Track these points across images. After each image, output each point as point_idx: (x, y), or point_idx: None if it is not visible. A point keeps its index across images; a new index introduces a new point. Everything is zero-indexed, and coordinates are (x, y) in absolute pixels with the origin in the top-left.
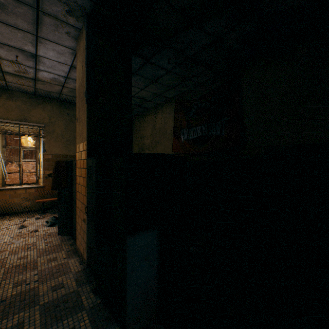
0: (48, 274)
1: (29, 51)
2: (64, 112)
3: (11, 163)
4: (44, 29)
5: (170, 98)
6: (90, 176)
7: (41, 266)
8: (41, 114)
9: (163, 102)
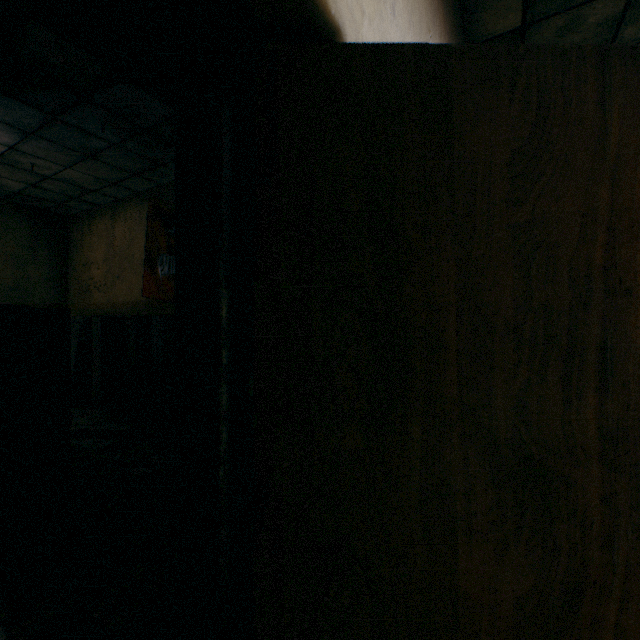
0: None
1: None
2: None
3: None
4: None
5: (140, 192)
6: None
7: None
8: None
9: (128, 198)
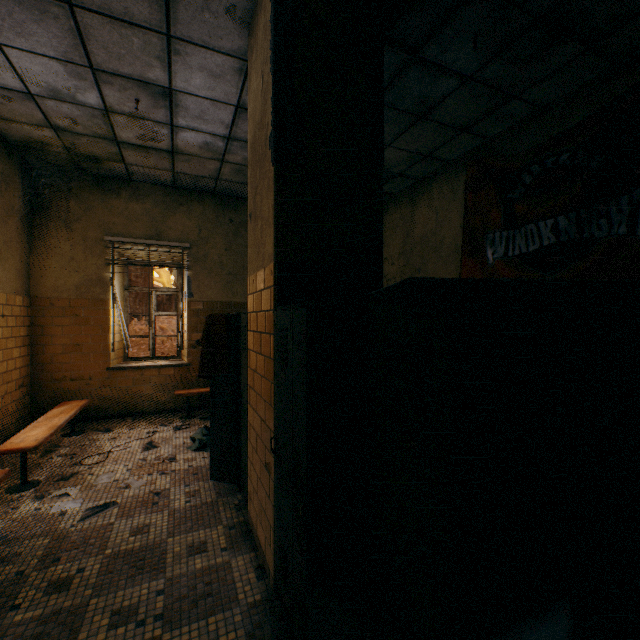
0: (186, 597)
1: (156, 83)
2: (224, 218)
3: (147, 318)
4: (182, 12)
5: (452, 161)
6: (284, 355)
7: (173, 565)
8: (184, 225)
9: (433, 174)
